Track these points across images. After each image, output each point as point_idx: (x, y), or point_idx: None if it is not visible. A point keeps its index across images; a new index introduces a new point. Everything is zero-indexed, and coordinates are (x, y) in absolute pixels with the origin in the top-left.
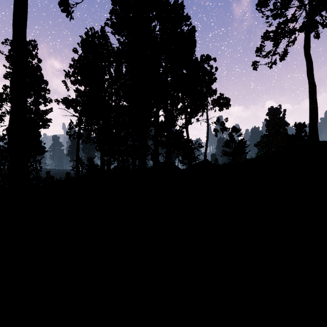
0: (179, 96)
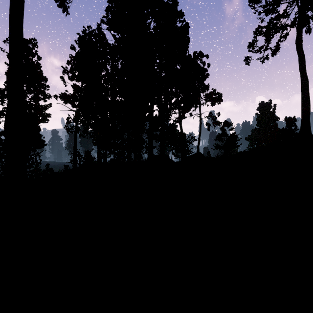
0: (173, 91)
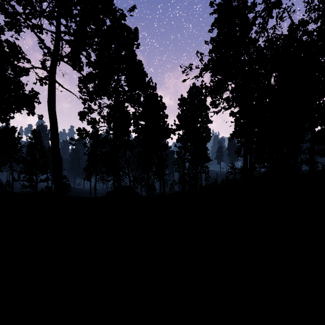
0: None
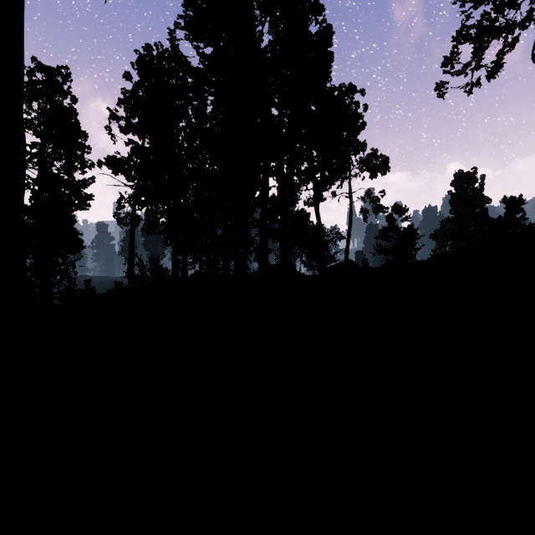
0: (303, 150)
